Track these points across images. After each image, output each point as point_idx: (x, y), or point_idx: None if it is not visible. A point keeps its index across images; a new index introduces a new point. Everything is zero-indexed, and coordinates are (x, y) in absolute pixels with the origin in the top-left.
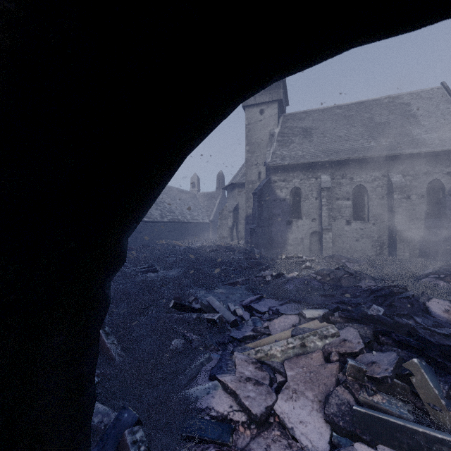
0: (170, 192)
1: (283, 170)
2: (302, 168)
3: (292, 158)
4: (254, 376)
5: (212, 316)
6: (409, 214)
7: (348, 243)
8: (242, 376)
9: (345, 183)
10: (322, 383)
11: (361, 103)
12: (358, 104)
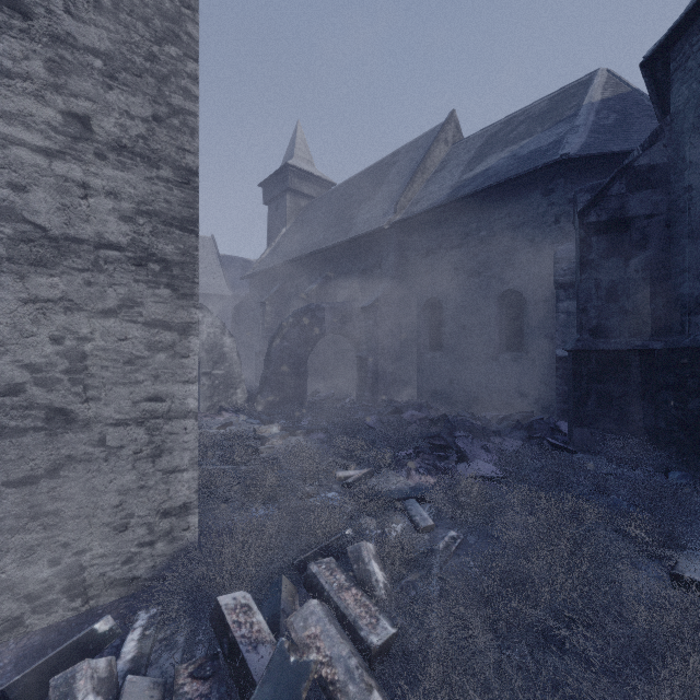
0: None
1: None
2: None
3: None
4: None
5: None
6: None
7: None
8: None
9: None
10: None
11: None
12: None
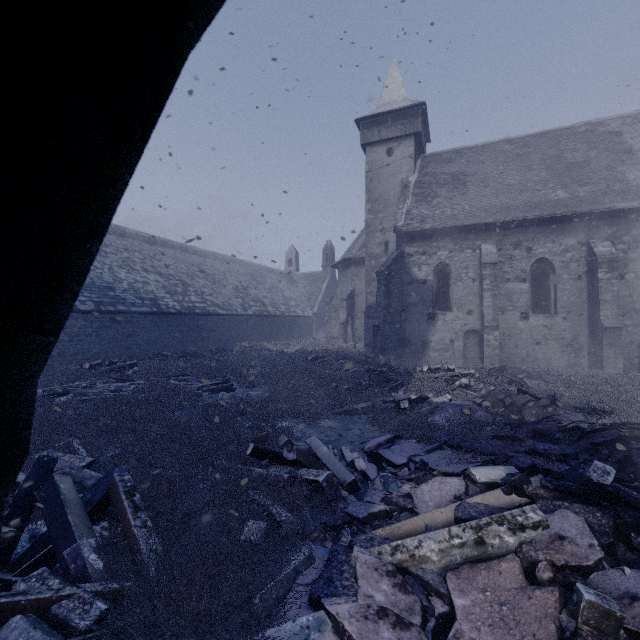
0: (256, 272)
1: (423, 238)
2: (452, 234)
3: (436, 219)
4: (391, 605)
5: (315, 474)
6: (622, 303)
7: (524, 348)
8: (369, 605)
9: (519, 256)
10: (528, 633)
11: (542, 135)
12: (538, 136)
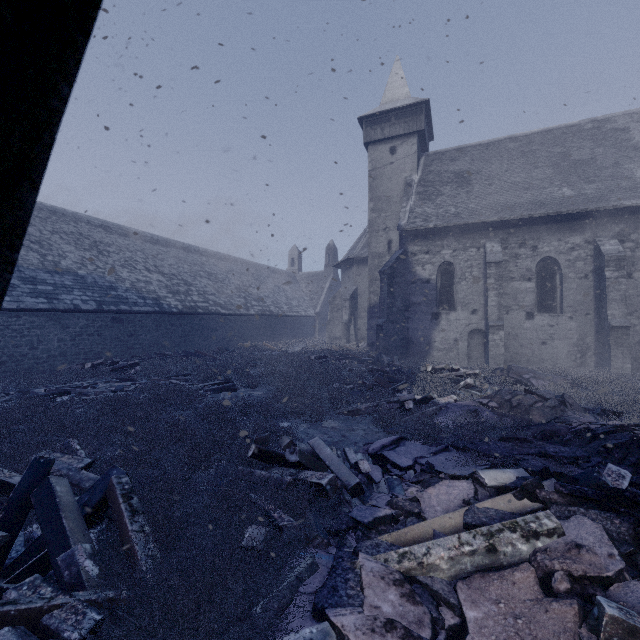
0: (258, 272)
1: (426, 237)
2: (456, 233)
3: (440, 217)
4: (399, 617)
5: (318, 477)
6: (629, 302)
7: (529, 347)
8: (376, 616)
9: (525, 255)
10: None
11: (547, 132)
12: (543, 134)
